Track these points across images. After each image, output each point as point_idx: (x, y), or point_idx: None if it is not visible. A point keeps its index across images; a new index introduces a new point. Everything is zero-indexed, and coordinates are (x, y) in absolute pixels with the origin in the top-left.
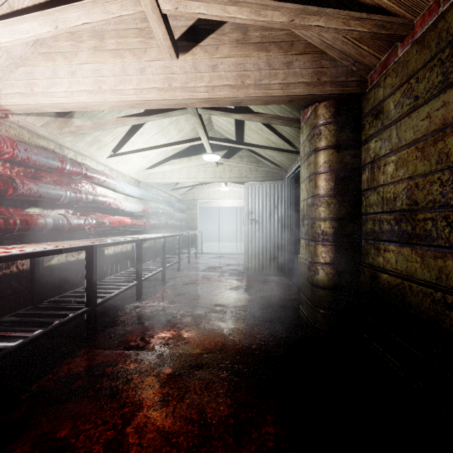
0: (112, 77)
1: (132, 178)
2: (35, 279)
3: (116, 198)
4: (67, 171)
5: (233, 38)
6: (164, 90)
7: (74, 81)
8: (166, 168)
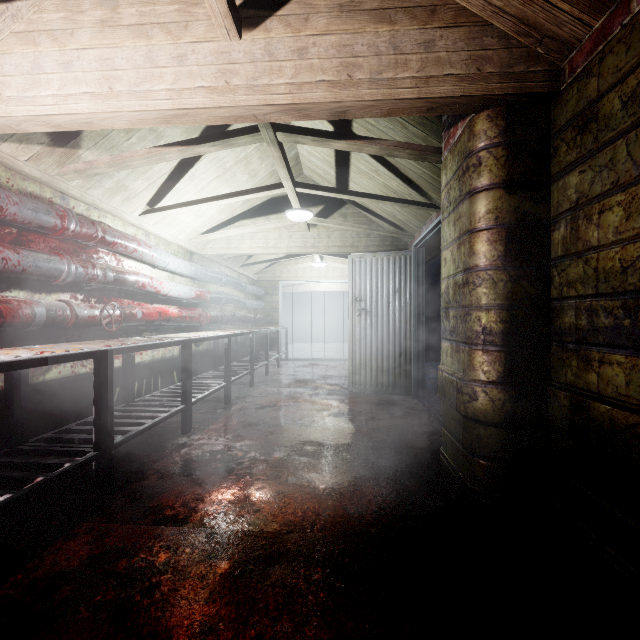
0: (131, 71)
1: (180, 247)
2: (14, 406)
3: (154, 277)
4: (71, 233)
5: (333, 2)
6: (218, 92)
7: (69, 77)
8: (232, 232)
